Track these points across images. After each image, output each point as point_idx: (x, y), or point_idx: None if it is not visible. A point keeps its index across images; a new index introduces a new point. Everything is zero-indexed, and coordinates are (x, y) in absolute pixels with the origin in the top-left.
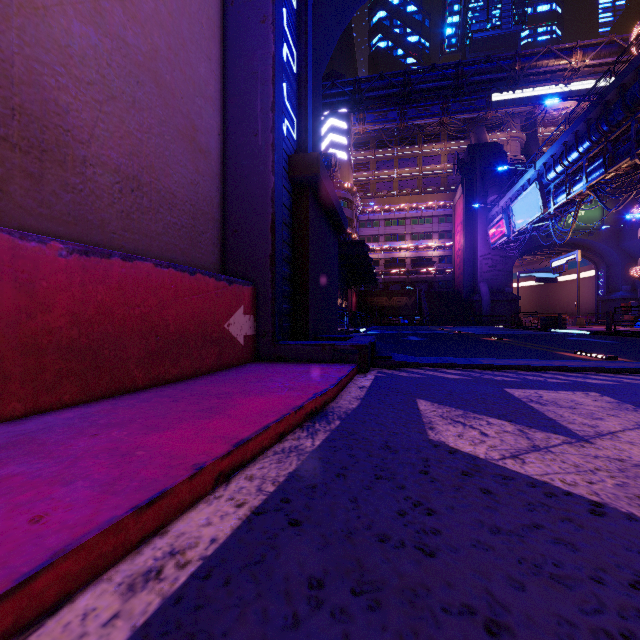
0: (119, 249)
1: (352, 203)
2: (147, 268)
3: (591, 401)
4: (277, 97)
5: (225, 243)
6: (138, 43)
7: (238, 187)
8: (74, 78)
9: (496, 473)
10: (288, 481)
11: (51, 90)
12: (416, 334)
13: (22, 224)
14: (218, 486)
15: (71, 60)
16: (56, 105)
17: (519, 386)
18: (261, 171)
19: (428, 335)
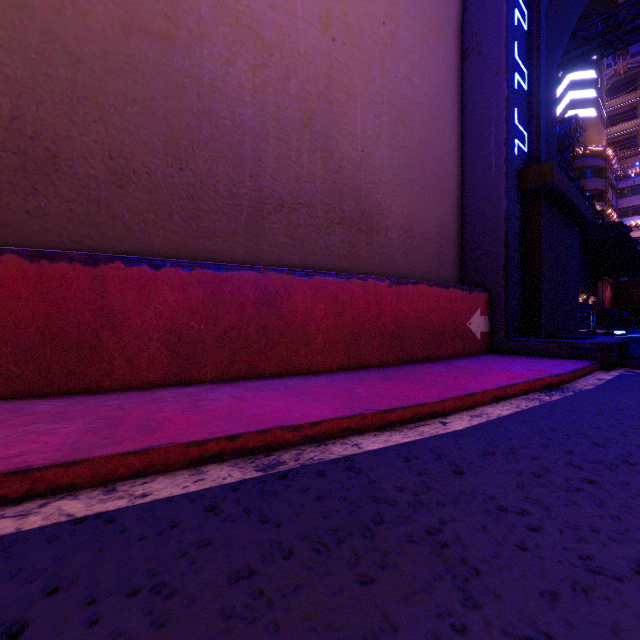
0: (402, 276)
1: (604, 170)
2: (423, 288)
3: None
4: (509, 131)
5: (462, 259)
6: (411, 143)
7: (473, 214)
8: (383, 183)
9: None
10: (534, 407)
11: (374, 195)
12: None
13: (365, 270)
14: (493, 403)
15: (382, 174)
16: (376, 202)
17: None
18: (494, 197)
19: None
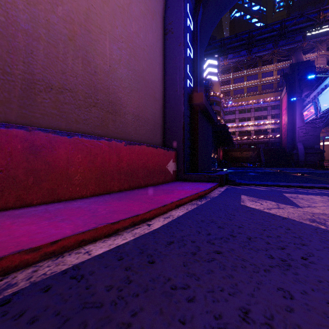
0: (133, 140)
1: (220, 103)
2: (144, 147)
3: (320, 198)
4: (185, 74)
5: (164, 134)
6: (138, 69)
7: (170, 112)
8: (122, 87)
9: (258, 211)
10: (194, 209)
11: (117, 93)
12: (254, 172)
13: (111, 136)
14: (176, 208)
15: (122, 82)
16: (118, 97)
17: (291, 193)
18: (179, 105)
19: (261, 172)
